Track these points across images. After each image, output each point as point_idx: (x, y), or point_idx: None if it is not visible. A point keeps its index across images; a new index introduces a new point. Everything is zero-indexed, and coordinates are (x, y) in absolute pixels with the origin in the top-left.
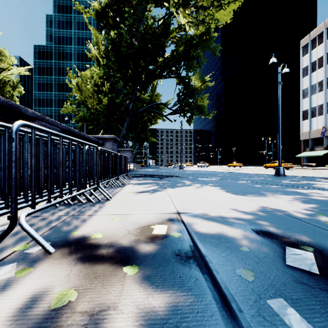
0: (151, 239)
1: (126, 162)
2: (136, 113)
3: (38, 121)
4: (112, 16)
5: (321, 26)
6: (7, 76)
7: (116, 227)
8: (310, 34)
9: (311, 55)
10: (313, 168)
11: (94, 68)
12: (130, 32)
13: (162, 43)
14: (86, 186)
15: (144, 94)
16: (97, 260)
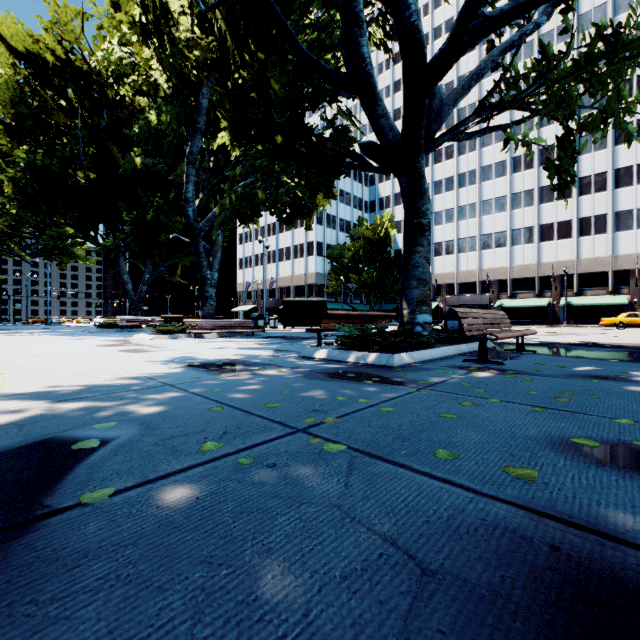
0: (6, 332)
1: None
2: None
3: None
4: None
5: None
6: None
7: None
8: None
9: None
10: None
11: None
12: None
13: None
14: None
15: None
16: None
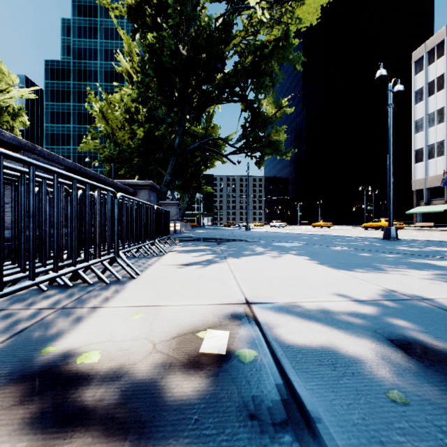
0: (196, 367)
1: (168, 219)
2: (184, 151)
3: (22, 152)
4: (150, 14)
5: (441, 32)
6: (5, 100)
7: (133, 336)
8: (426, 43)
9: (427, 72)
10: (431, 229)
11: (125, 89)
12: (176, 35)
13: (221, 53)
14: (96, 256)
15: (196, 127)
16: (65, 436)
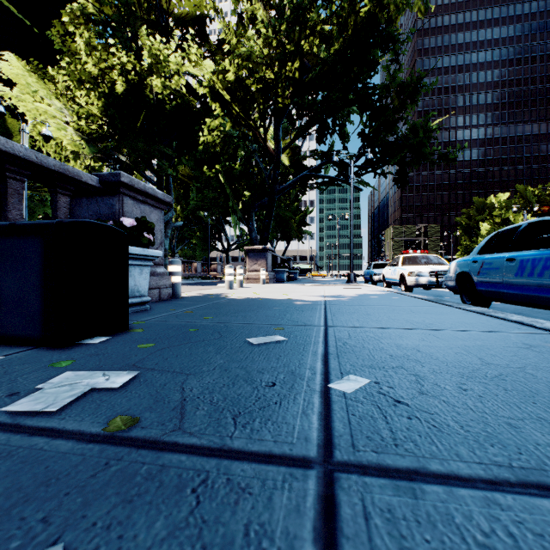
0: None
1: None
2: None
3: None
4: None
5: None
6: None
7: None
8: None
9: None
10: None
11: None
12: None
13: None
14: None
15: None
16: None
